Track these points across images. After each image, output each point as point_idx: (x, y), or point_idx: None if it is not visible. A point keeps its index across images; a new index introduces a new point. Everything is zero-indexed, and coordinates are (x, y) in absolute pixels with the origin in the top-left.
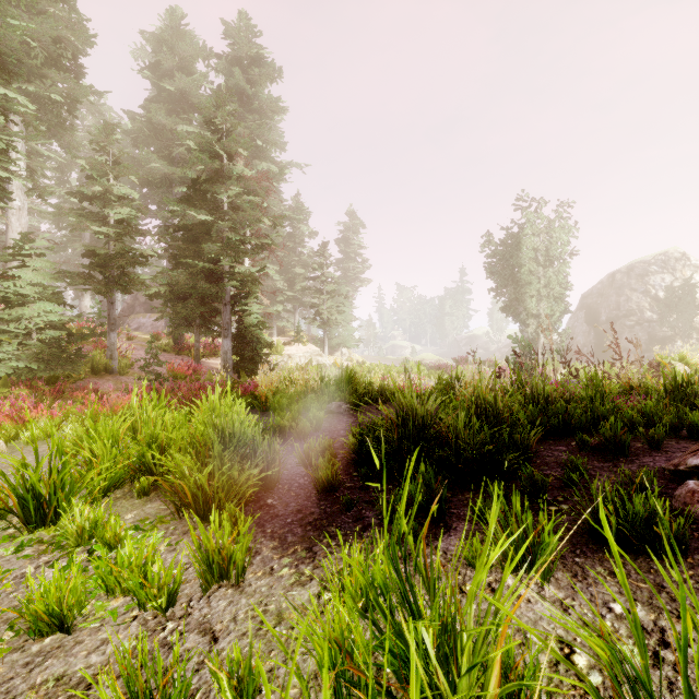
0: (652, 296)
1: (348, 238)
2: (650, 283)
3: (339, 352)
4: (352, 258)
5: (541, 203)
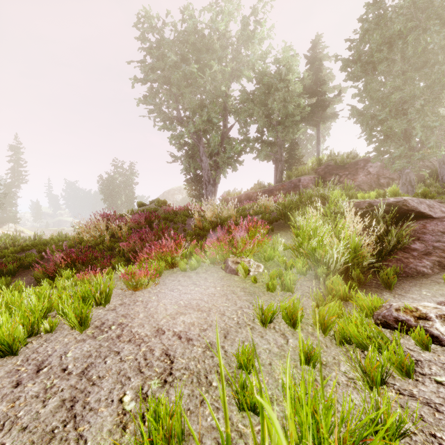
0: (175, 203)
1: (15, 154)
2: (175, 198)
3: (6, 226)
4: (18, 167)
5: (123, 163)
